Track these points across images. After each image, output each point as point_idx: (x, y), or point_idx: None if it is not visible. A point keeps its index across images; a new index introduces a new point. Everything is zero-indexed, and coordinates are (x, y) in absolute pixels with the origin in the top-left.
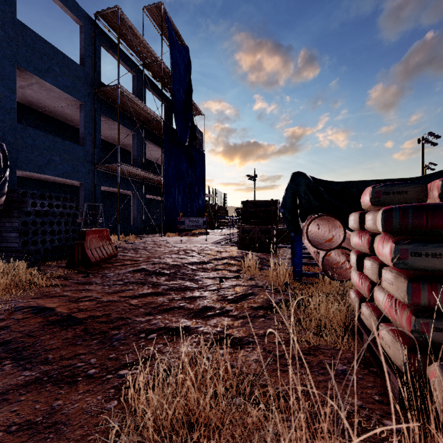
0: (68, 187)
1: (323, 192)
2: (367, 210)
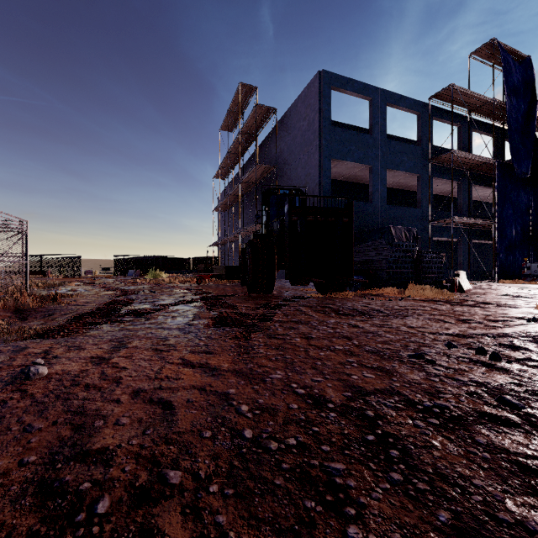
0: None
1: None
2: None
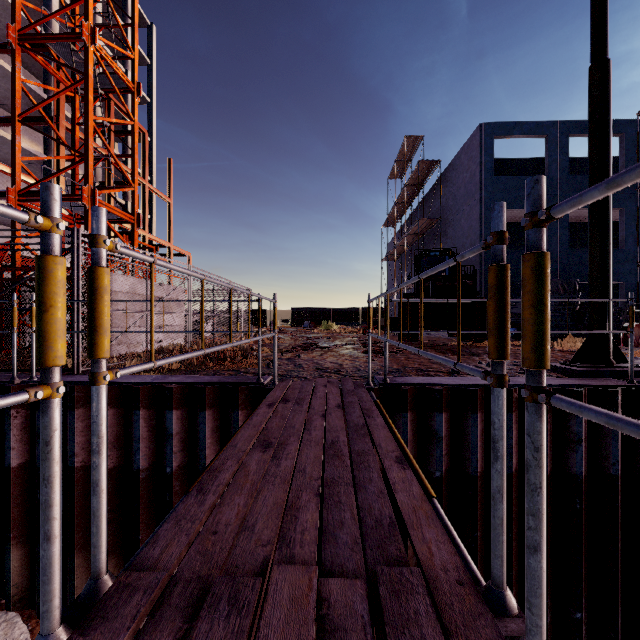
0: None
1: None
2: None
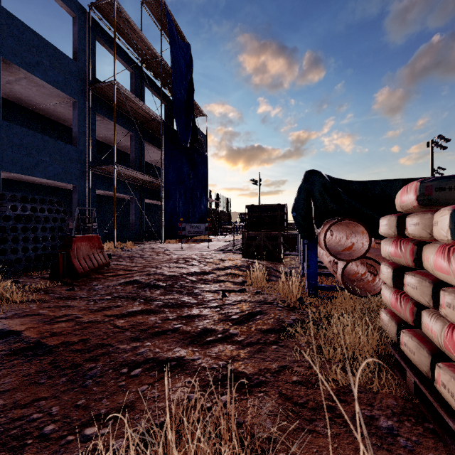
0: (62, 190)
1: (341, 192)
2: (405, 212)
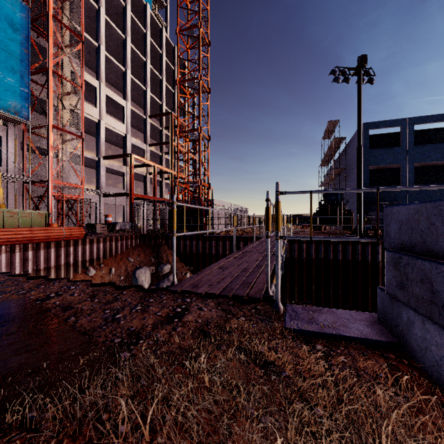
0: None
1: None
2: None
